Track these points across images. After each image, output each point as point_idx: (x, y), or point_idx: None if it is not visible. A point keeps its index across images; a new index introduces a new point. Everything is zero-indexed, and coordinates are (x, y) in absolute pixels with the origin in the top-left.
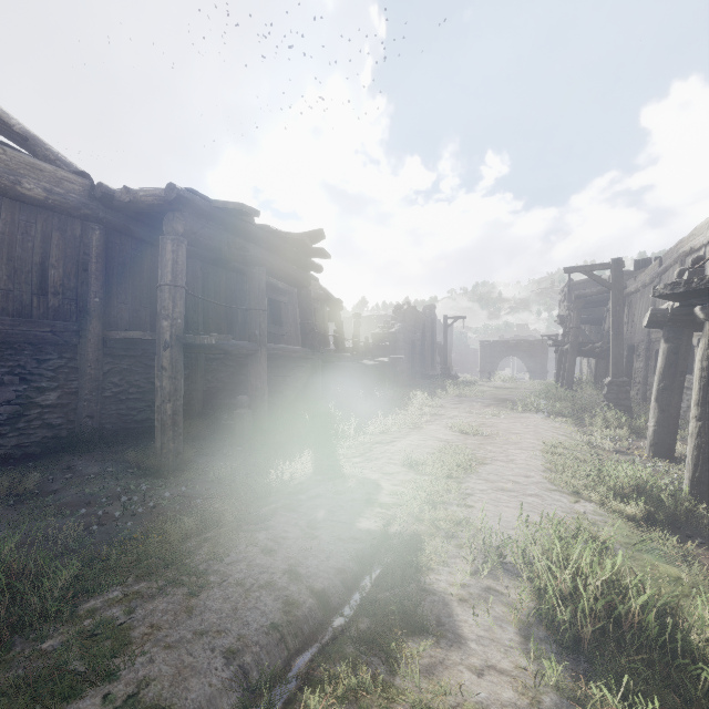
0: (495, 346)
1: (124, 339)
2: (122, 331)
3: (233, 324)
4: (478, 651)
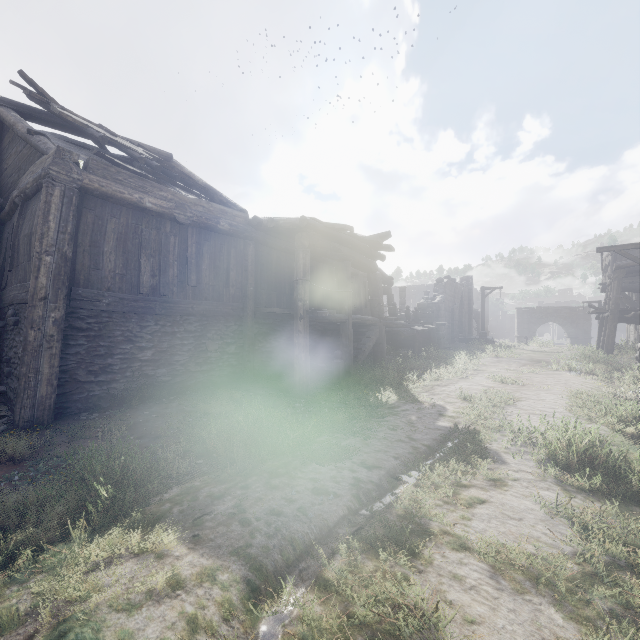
0: (533, 312)
1: (264, 313)
2: (268, 308)
3: (320, 300)
4: (515, 466)
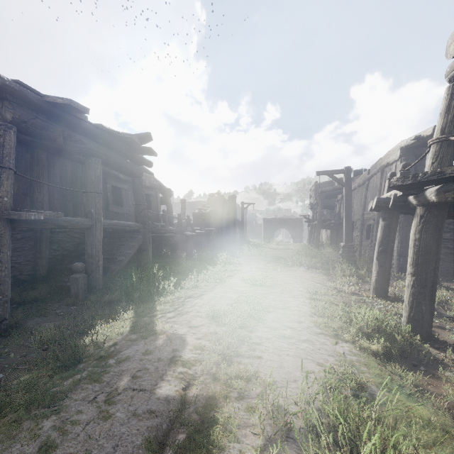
0: (273, 222)
1: None
2: None
3: (78, 204)
4: None
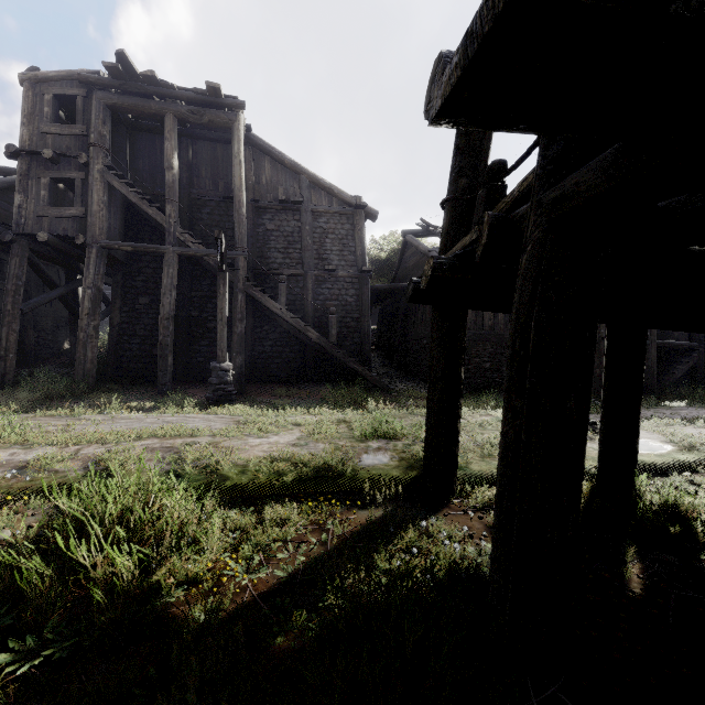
0: None
1: None
2: None
3: None
4: None
